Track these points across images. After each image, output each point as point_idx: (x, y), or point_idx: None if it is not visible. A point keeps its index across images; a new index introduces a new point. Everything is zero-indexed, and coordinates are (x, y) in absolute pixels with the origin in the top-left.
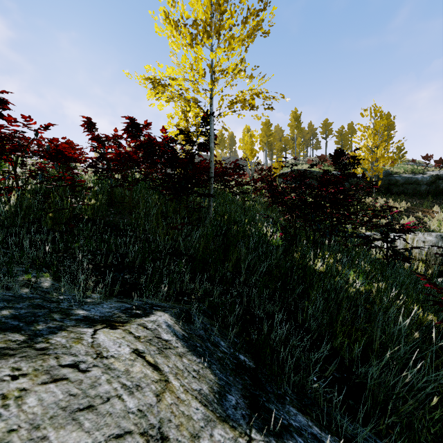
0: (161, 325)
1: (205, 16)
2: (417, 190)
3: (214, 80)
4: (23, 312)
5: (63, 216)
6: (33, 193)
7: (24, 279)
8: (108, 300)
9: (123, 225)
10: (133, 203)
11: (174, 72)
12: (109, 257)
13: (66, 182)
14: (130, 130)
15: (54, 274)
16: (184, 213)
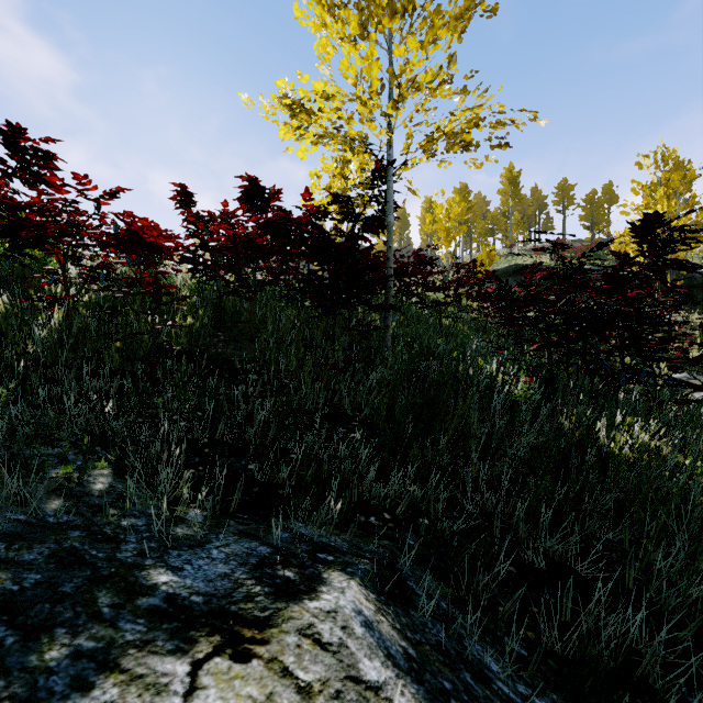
0: (351, 626)
1: None
2: None
3: (398, 99)
4: (31, 582)
5: (139, 346)
6: (93, 307)
7: (58, 476)
8: (219, 531)
9: (240, 361)
10: (254, 324)
11: (326, 88)
12: (219, 426)
13: (144, 287)
14: (250, 199)
15: (116, 463)
16: (341, 340)
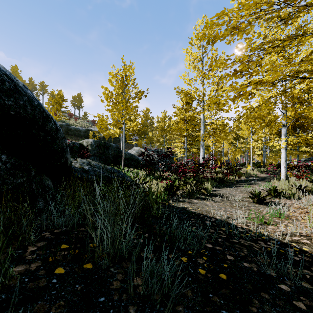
0: None
1: None
2: (80, 134)
3: None
4: None
5: None
6: None
7: None
8: None
9: None
10: None
11: None
12: None
13: None
14: None
15: None
16: None
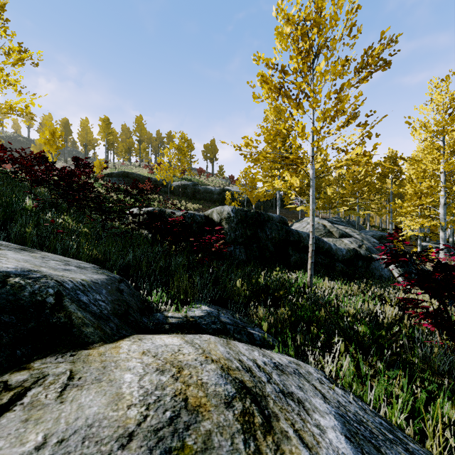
0: None
1: None
2: (212, 197)
3: None
4: None
5: None
6: None
7: None
8: None
9: None
10: None
11: None
12: None
13: None
14: None
15: None
16: None
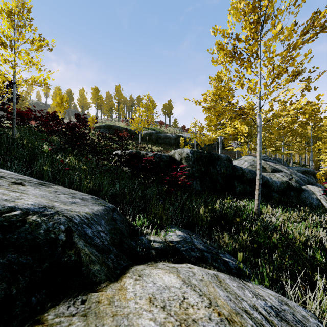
0: None
1: (0, 38)
2: (170, 142)
3: (13, 67)
4: None
5: None
6: None
7: None
8: None
9: None
10: None
11: None
12: None
13: None
14: None
15: None
16: None
